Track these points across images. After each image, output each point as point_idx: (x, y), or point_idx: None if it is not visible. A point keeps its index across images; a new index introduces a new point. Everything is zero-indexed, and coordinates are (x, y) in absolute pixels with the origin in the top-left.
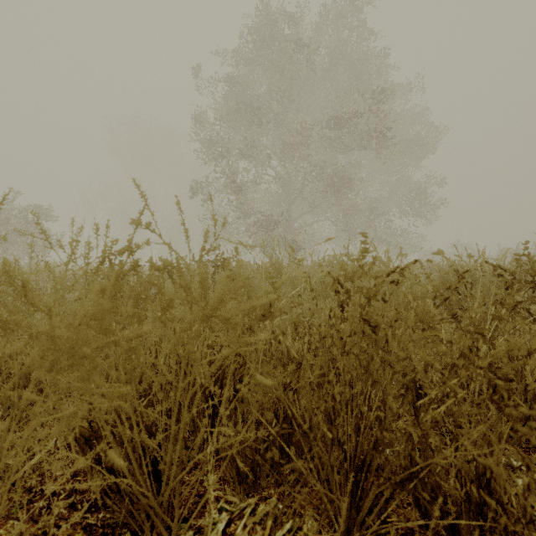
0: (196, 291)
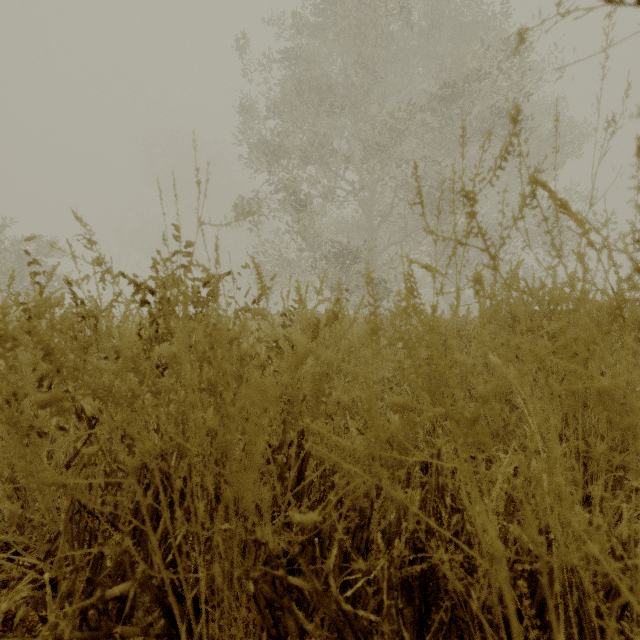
0: None
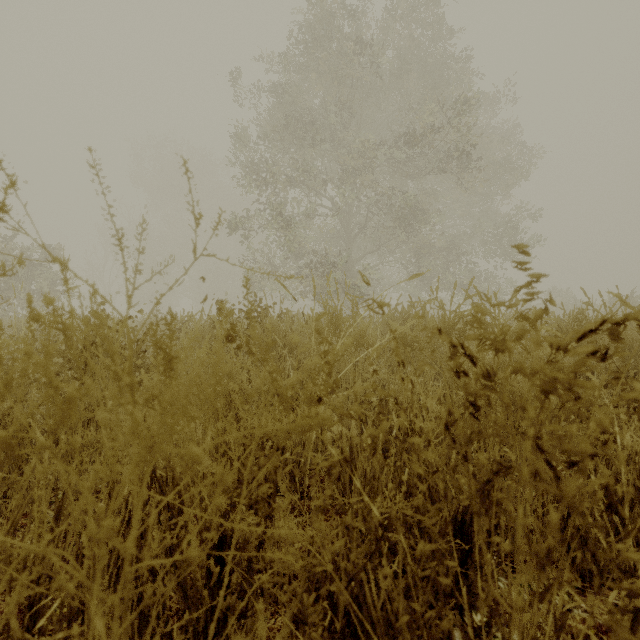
0: (124, 381)
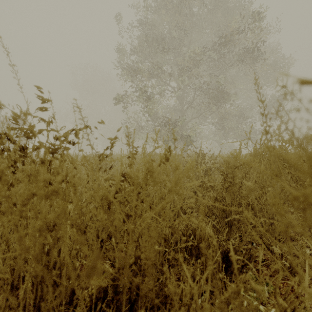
0: None
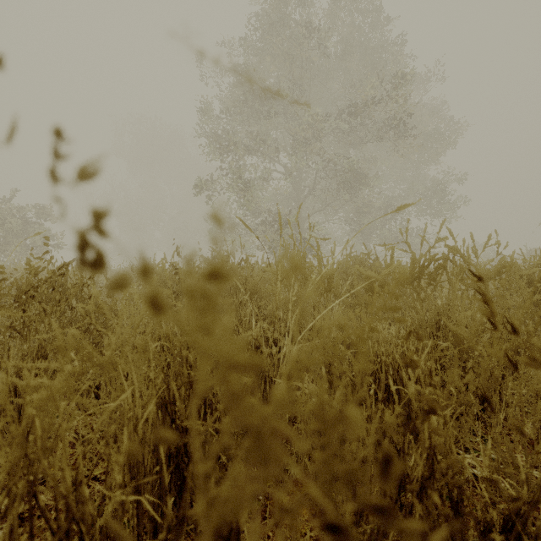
0: None
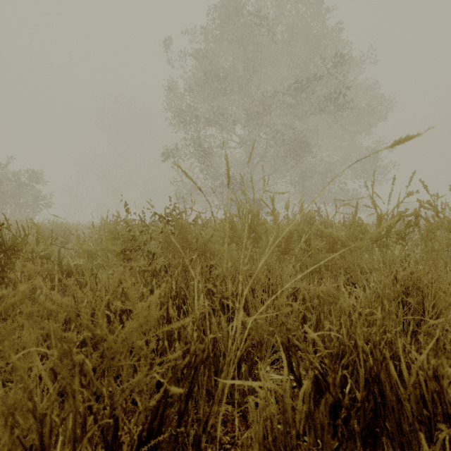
0: None
